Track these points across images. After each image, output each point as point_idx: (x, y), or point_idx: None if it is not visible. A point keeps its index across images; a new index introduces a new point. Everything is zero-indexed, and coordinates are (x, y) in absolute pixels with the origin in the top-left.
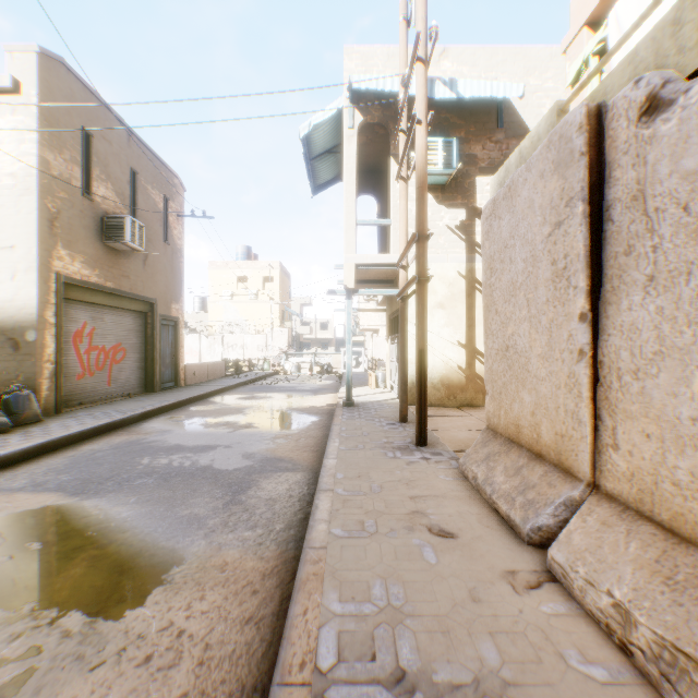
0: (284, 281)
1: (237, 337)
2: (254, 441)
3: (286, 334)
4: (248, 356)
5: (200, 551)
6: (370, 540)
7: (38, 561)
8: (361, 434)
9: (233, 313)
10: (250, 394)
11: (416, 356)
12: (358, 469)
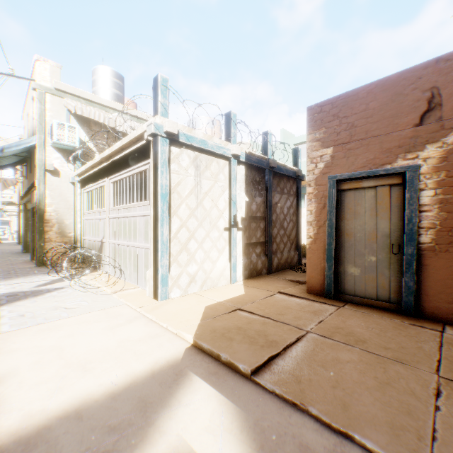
0: None
1: None
2: None
3: None
4: None
5: None
6: (5, 248)
7: None
8: (5, 245)
9: None
10: None
11: (19, 227)
12: (3, 246)
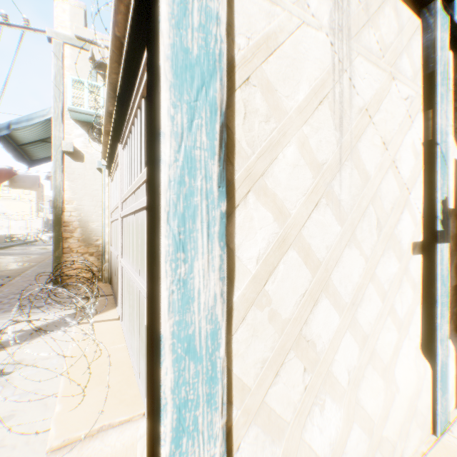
0: (39, 189)
1: (4, 222)
2: (41, 251)
3: (42, 220)
4: (13, 232)
5: (40, 256)
6: None
7: (13, 257)
8: None
9: (1, 207)
10: (29, 246)
11: None
12: None
